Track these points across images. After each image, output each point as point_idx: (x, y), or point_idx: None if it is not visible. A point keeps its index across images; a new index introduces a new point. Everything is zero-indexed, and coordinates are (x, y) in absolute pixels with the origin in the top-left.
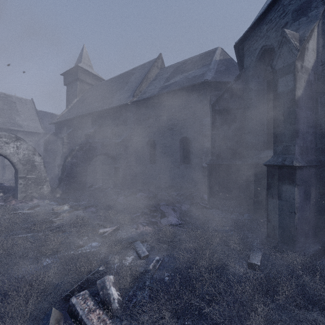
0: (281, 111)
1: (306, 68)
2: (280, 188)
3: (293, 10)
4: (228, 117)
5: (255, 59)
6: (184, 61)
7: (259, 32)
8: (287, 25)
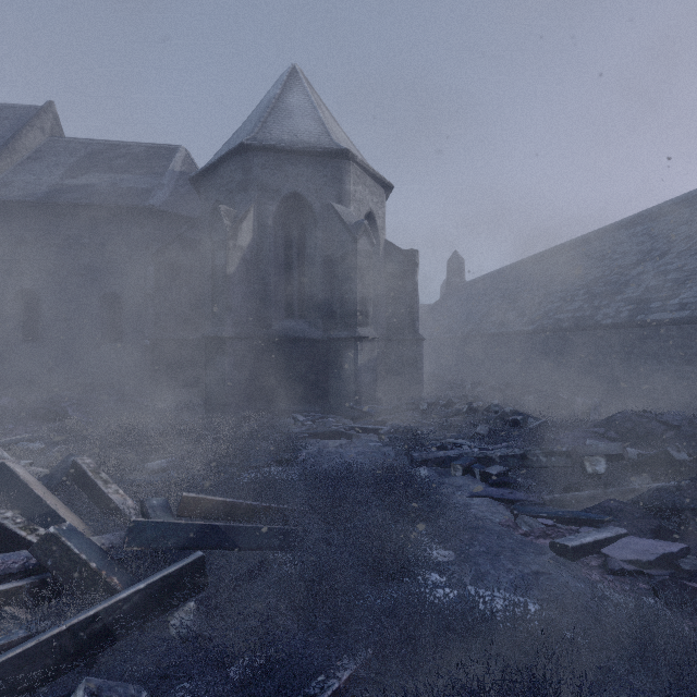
0: (218, 284)
1: (241, 247)
2: (215, 359)
3: (238, 181)
4: (180, 275)
5: (211, 210)
6: (112, 144)
7: (214, 181)
8: (234, 193)
